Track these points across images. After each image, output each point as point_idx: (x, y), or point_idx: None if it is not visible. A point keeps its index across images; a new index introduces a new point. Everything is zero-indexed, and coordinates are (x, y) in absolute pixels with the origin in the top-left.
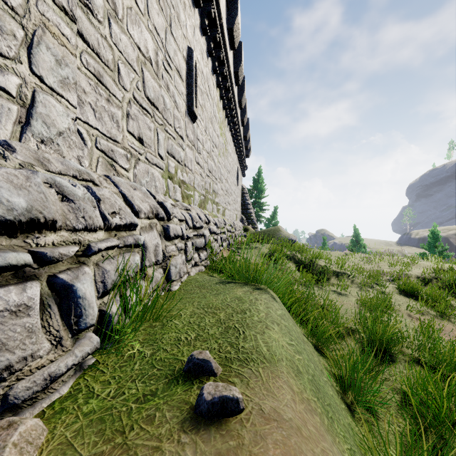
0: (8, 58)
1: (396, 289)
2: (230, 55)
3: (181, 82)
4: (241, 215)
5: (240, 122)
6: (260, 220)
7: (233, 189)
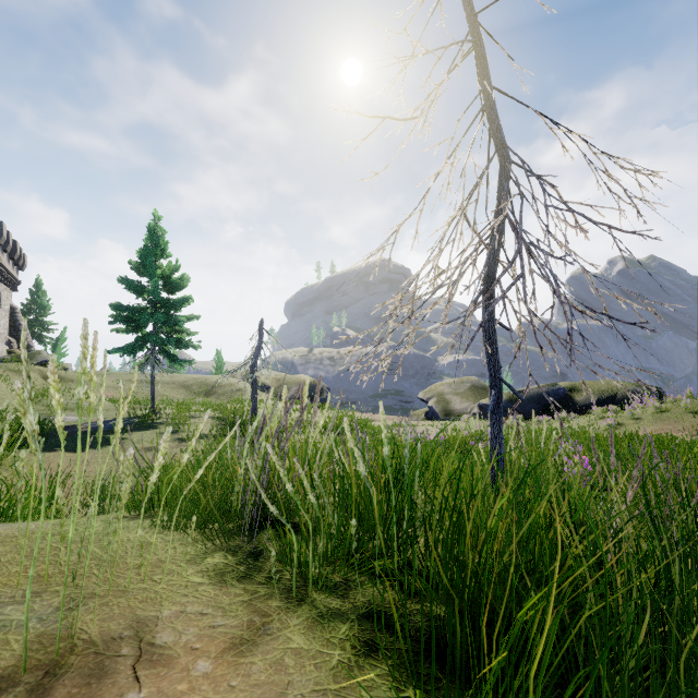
0: None
1: (112, 385)
2: None
3: None
4: (9, 337)
5: (1, 253)
6: (45, 342)
7: None
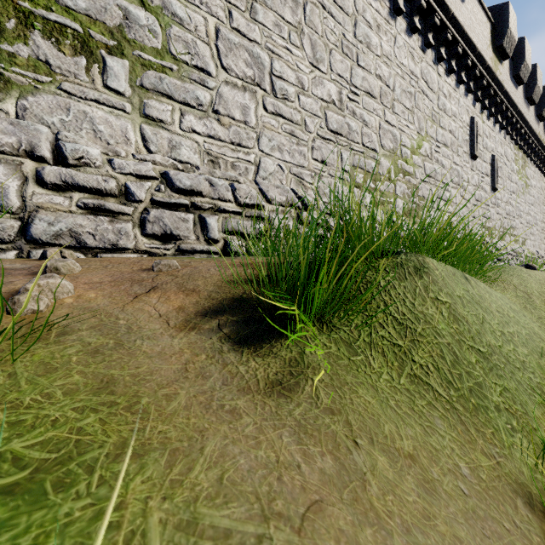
0: (457, 214)
1: None
2: (530, 111)
3: (488, 178)
4: None
5: None
6: None
7: (539, 219)
